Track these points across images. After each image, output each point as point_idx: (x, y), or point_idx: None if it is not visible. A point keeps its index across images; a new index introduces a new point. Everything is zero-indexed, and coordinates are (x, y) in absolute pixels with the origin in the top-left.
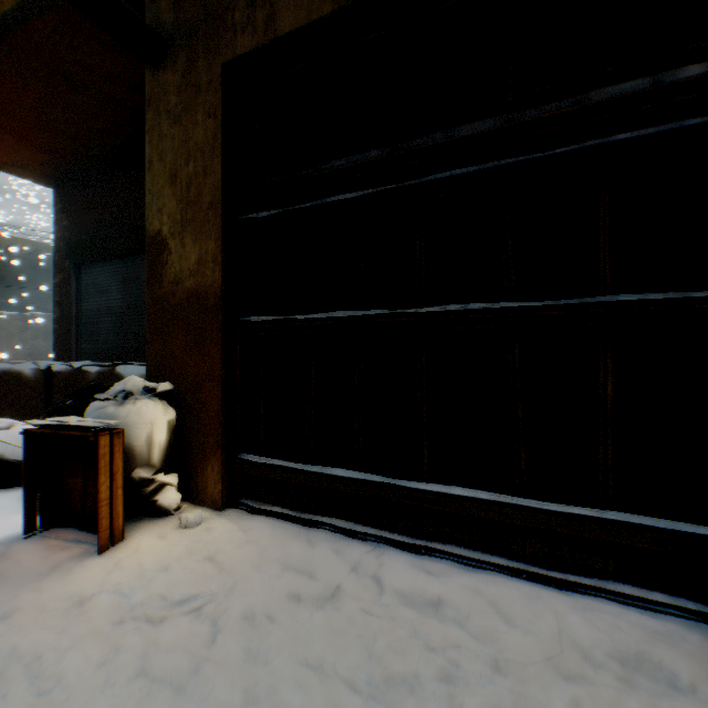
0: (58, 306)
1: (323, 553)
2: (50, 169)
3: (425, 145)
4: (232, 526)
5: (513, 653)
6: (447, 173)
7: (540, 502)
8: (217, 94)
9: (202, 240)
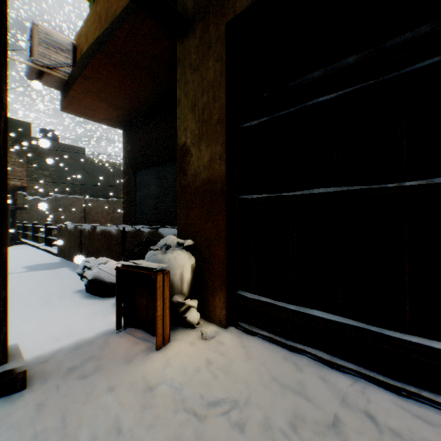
0: (124, 195)
1: (312, 379)
2: (121, 119)
3: (407, 40)
4: (236, 342)
5: None
6: (434, 59)
7: None
8: (222, 45)
9: (212, 145)
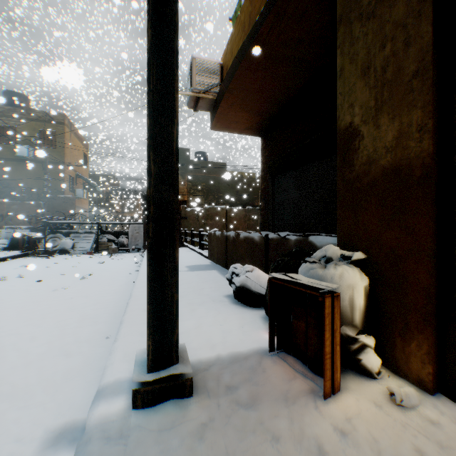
0: (262, 201)
1: None
2: (260, 126)
3: None
4: None
5: None
6: None
7: None
8: None
9: (402, 114)
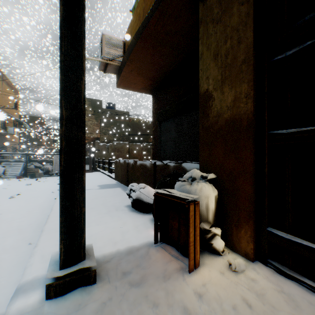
0: (153, 139)
1: None
2: (151, 87)
3: None
4: (271, 283)
5: None
6: None
7: None
8: None
9: (237, 86)
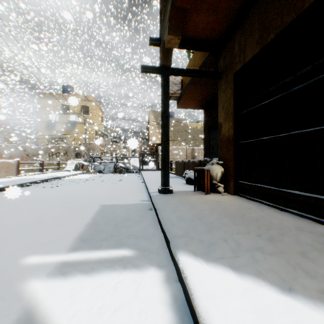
0: (204, 144)
1: (252, 204)
2: (202, 105)
3: (286, 81)
4: (233, 197)
5: (284, 223)
6: (291, 89)
7: (323, 197)
8: (232, 82)
9: (229, 122)
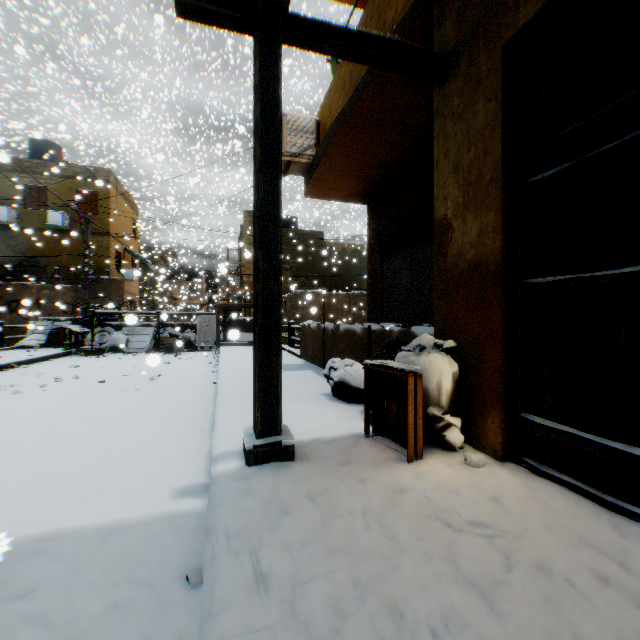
0: (369, 286)
1: (639, 548)
2: (365, 192)
3: None
4: (515, 478)
5: None
6: None
7: None
8: (497, 77)
9: (482, 214)
